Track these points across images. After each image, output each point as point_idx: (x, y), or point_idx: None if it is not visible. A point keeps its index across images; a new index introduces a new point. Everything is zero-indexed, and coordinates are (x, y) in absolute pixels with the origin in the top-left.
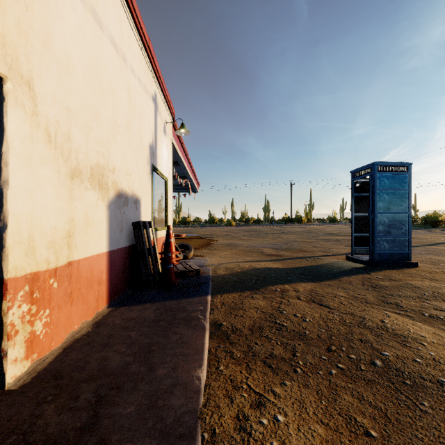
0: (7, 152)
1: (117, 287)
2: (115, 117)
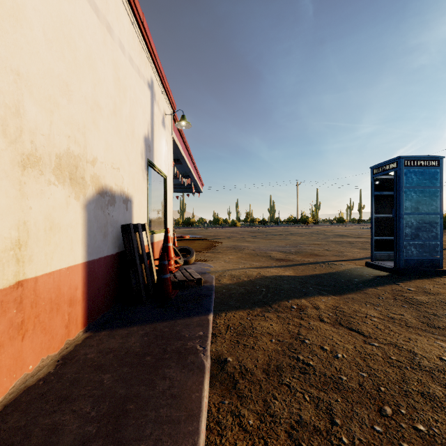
0: None
1: (99, 304)
2: (96, 97)
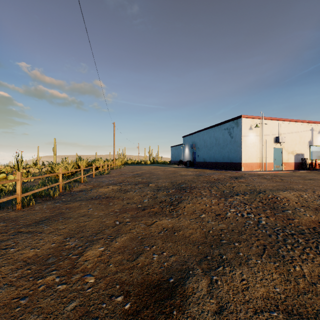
0: (282, 153)
1: (296, 168)
2: (296, 143)
